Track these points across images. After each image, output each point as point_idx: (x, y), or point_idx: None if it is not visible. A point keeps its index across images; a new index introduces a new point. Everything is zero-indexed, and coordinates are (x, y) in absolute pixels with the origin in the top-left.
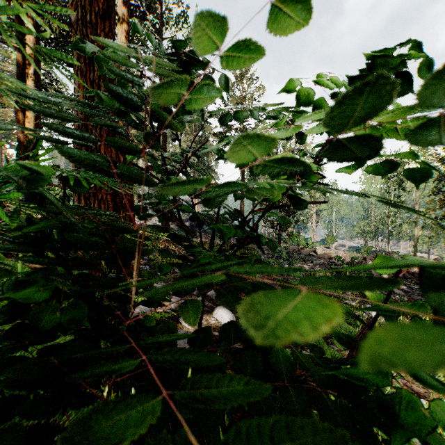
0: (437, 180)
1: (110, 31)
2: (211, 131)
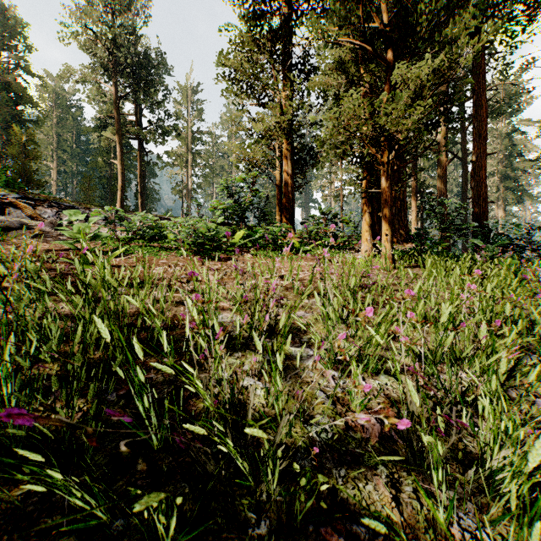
0: None
1: (485, 185)
2: (527, 143)
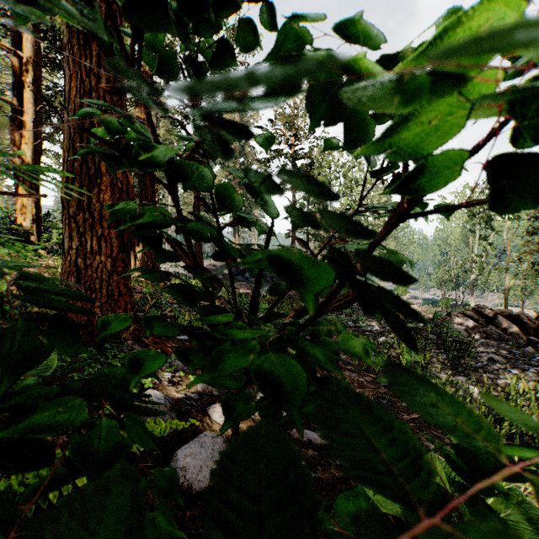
0: (532, 217)
1: (114, 3)
2: (255, 157)
